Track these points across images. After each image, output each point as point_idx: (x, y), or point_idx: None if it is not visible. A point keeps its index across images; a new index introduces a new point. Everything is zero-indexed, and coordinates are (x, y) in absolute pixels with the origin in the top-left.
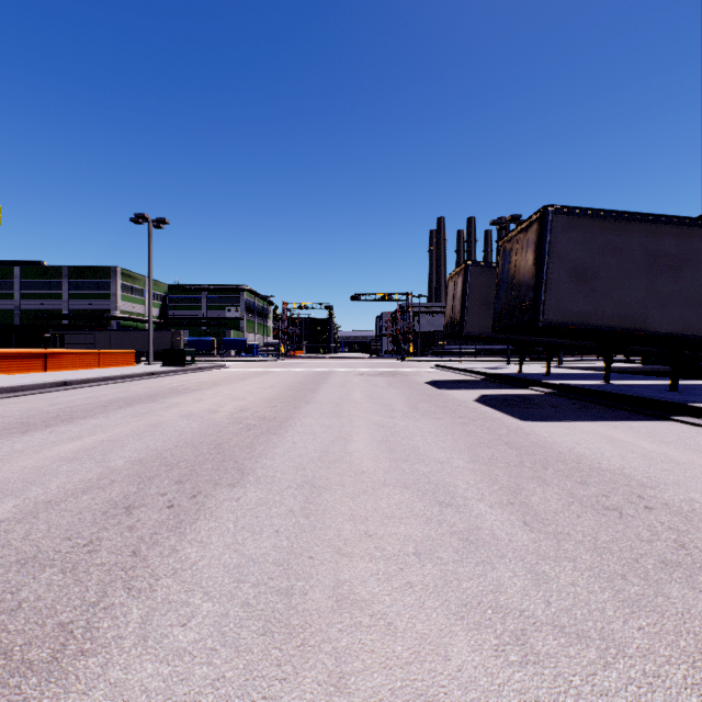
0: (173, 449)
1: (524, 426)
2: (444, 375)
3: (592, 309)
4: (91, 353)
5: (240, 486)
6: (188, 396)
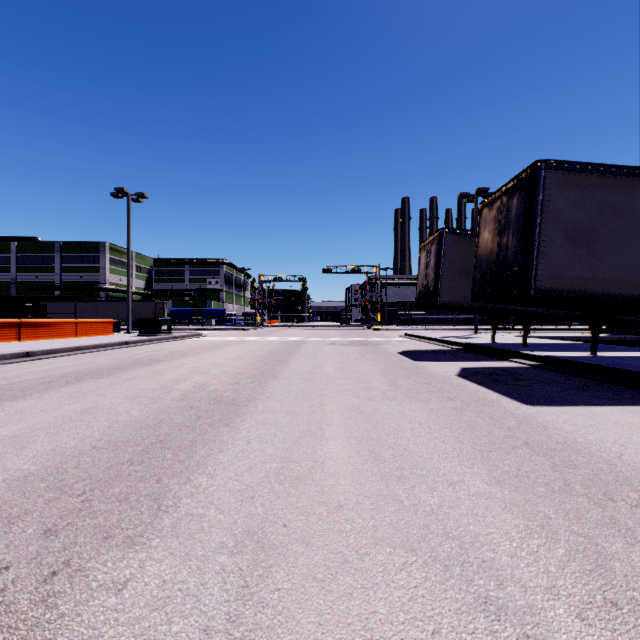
0: (86, 453)
1: (533, 413)
2: (415, 345)
3: (590, 275)
4: (68, 323)
5: (142, 544)
6: (148, 369)
